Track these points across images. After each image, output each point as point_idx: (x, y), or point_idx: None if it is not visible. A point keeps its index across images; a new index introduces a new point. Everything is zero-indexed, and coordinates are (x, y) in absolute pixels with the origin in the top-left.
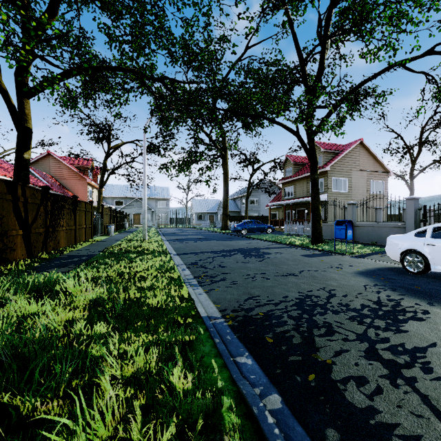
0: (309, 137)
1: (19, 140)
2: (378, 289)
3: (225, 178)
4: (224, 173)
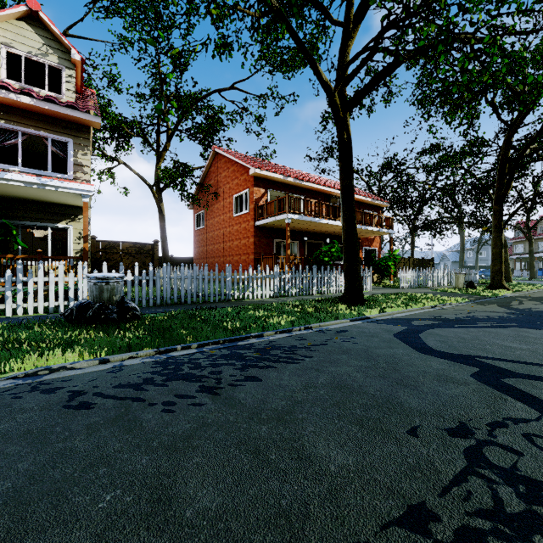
0: (527, 230)
1: (412, 245)
2: (535, 282)
3: (462, 240)
4: (461, 237)
